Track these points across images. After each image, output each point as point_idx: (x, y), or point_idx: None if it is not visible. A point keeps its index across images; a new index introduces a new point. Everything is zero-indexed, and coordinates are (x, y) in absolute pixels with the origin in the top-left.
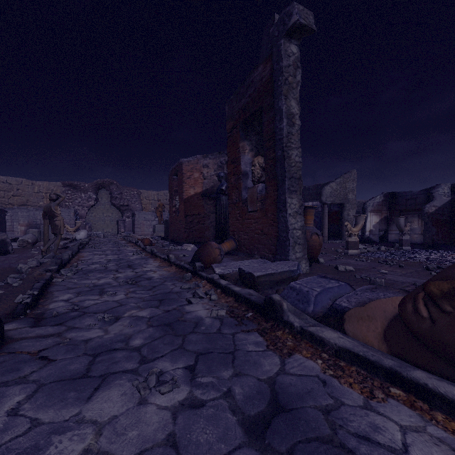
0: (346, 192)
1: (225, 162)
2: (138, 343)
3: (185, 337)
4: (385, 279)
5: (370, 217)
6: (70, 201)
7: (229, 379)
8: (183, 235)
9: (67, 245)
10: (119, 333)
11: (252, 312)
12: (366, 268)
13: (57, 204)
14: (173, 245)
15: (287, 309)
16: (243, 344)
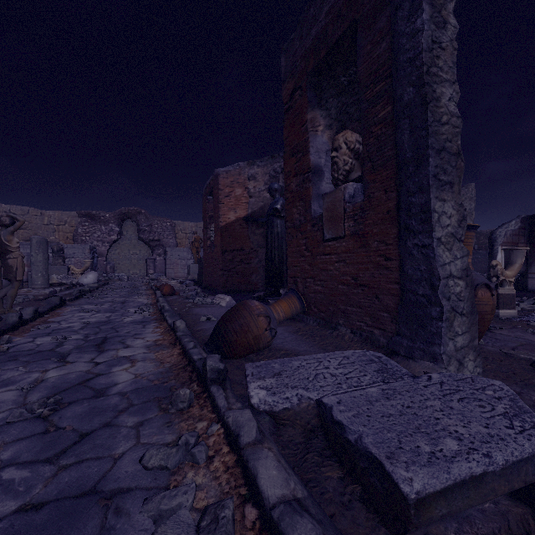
0: None
1: (280, 170)
2: None
3: None
4: None
5: (502, 253)
6: (87, 235)
7: None
8: (219, 280)
9: (58, 294)
10: None
11: None
12: None
13: (10, 232)
14: (204, 295)
15: None
16: None
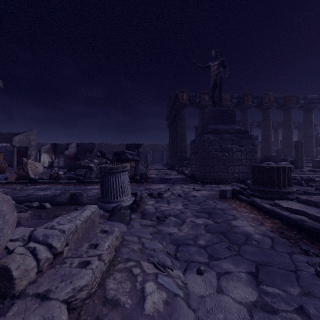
0: (30, 140)
1: None
2: None
3: None
4: None
5: (43, 155)
6: None
7: None
8: None
9: None
10: None
11: None
12: None
13: None
14: None
15: None
16: None
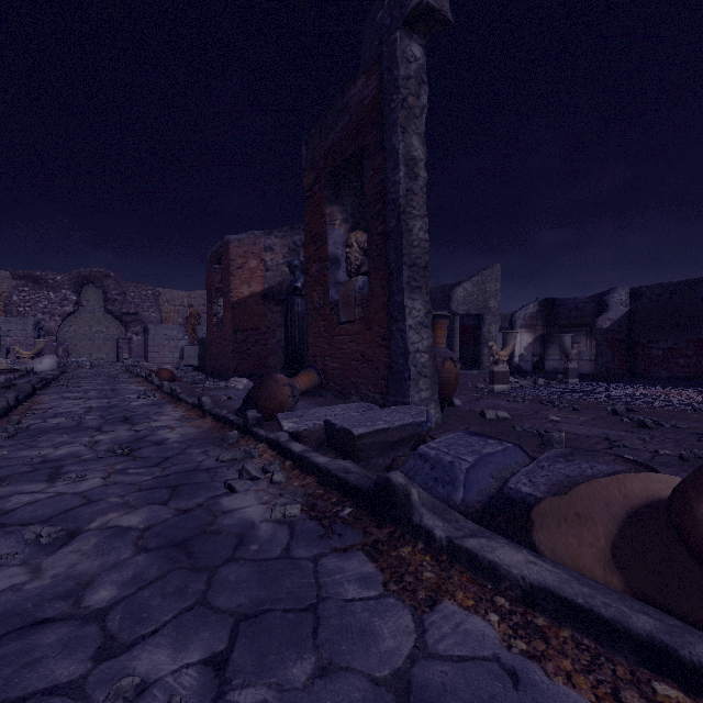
0: (486, 297)
1: (301, 243)
2: (104, 597)
3: (213, 573)
4: (561, 431)
5: (521, 336)
6: (28, 305)
7: (306, 689)
8: (230, 363)
9: (13, 382)
10: (65, 573)
11: (352, 506)
12: (526, 413)
13: None
14: (213, 380)
15: (419, 501)
16: (336, 583)
